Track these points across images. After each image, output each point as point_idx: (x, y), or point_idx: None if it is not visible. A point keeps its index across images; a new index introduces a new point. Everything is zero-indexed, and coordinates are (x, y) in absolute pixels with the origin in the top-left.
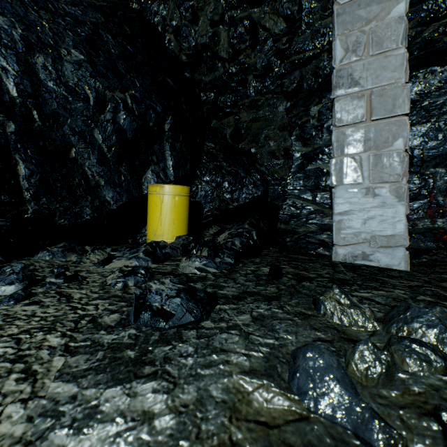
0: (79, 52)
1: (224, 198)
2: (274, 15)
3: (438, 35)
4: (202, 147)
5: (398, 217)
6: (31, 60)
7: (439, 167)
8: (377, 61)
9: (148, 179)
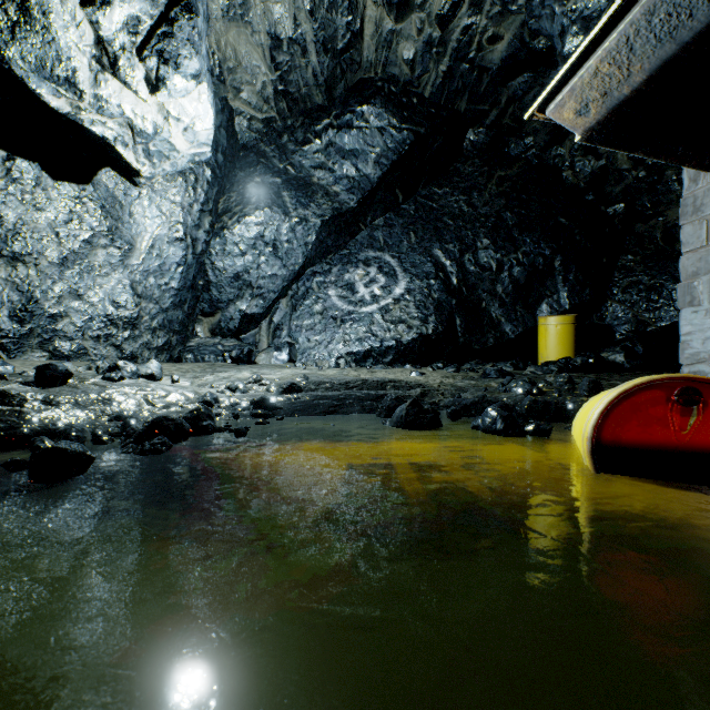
0: (487, 239)
1: (642, 318)
2: None
3: None
4: (614, 264)
5: None
6: (462, 260)
7: None
8: None
9: (542, 311)
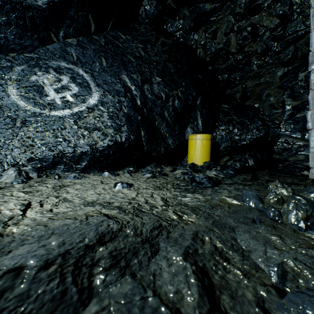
0: (159, 77)
1: (234, 139)
2: (270, 16)
3: None
4: (219, 108)
5: None
6: (143, 88)
7: None
8: None
9: (188, 132)
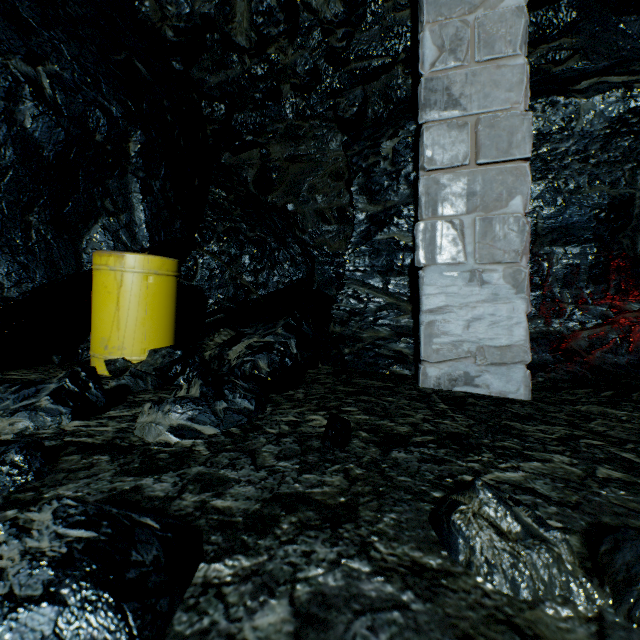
0: None
1: (243, 281)
2: None
3: (547, 63)
4: (206, 195)
5: (516, 318)
6: None
7: (556, 245)
8: (486, 72)
9: (95, 243)
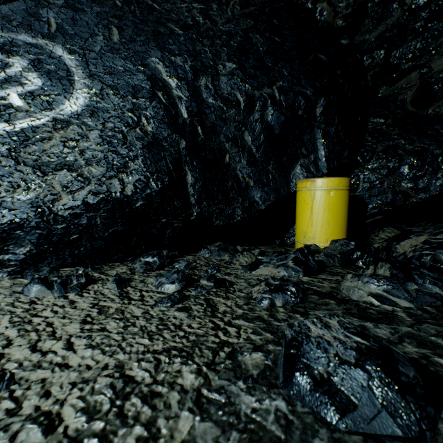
0: (232, 62)
1: (401, 188)
2: None
3: None
4: (365, 126)
5: None
6: (196, 84)
7: None
8: None
9: (296, 175)
